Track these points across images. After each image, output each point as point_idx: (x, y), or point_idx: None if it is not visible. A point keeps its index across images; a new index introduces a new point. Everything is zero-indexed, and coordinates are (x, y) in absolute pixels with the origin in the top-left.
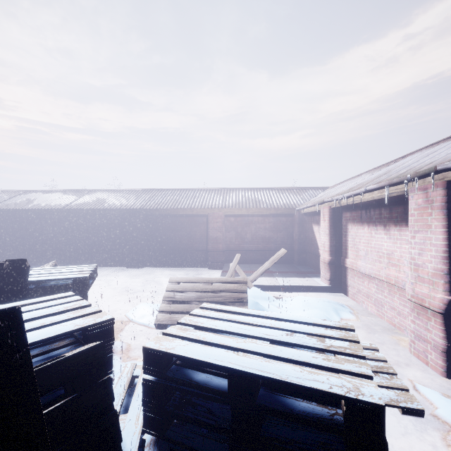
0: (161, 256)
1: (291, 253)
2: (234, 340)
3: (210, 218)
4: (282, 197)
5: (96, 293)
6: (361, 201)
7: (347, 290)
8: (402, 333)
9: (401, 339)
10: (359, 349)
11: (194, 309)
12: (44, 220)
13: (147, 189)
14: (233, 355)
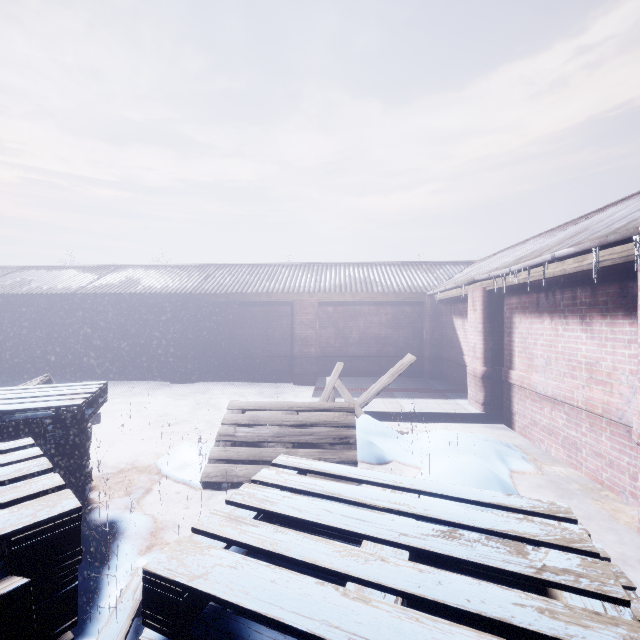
0: (222, 364)
1: (419, 360)
2: (336, 551)
3: (296, 307)
4: (406, 276)
5: (117, 424)
6: (543, 277)
7: (513, 420)
8: (616, 498)
9: (618, 509)
10: (607, 577)
11: (267, 456)
12: (47, 311)
13: (203, 265)
14: (335, 597)
